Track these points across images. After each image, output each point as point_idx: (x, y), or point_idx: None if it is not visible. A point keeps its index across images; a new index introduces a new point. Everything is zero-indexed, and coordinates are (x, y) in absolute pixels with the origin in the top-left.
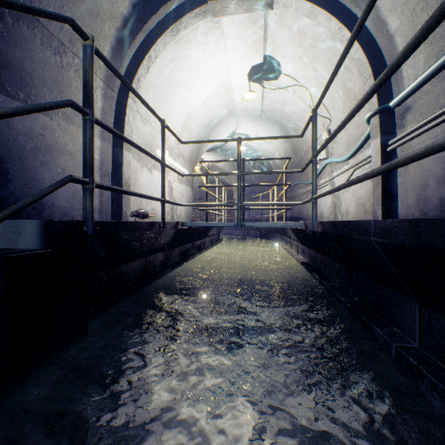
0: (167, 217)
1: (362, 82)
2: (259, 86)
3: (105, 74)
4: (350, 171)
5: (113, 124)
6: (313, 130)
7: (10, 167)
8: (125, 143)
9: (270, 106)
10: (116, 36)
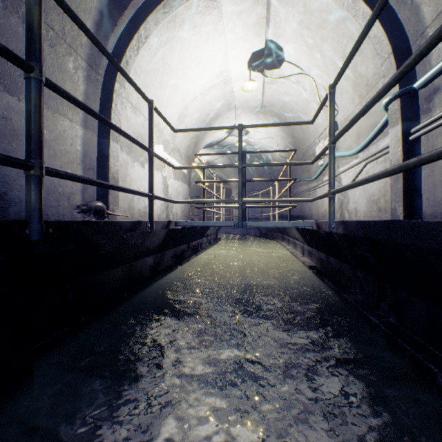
0: (162, 216)
1: (377, 65)
2: (260, 76)
3: (88, 54)
4: (360, 165)
5: (99, 112)
6: (331, 110)
7: None
8: (112, 133)
9: (271, 99)
10: (100, 9)
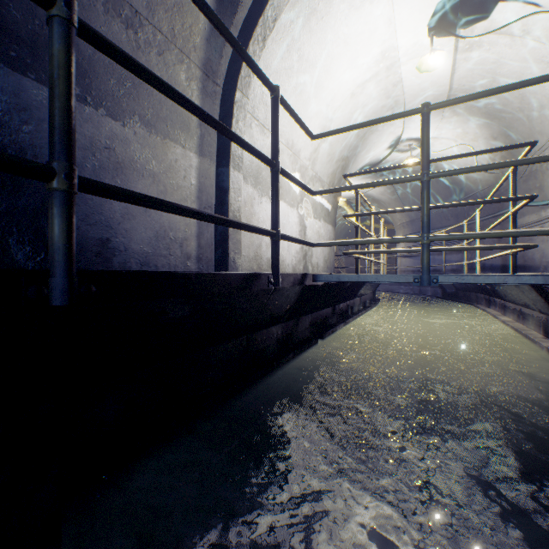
0: (298, 268)
1: None
2: (449, 42)
3: (202, 59)
4: None
5: (217, 134)
6: None
7: None
8: (232, 158)
9: (468, 78)
10: None
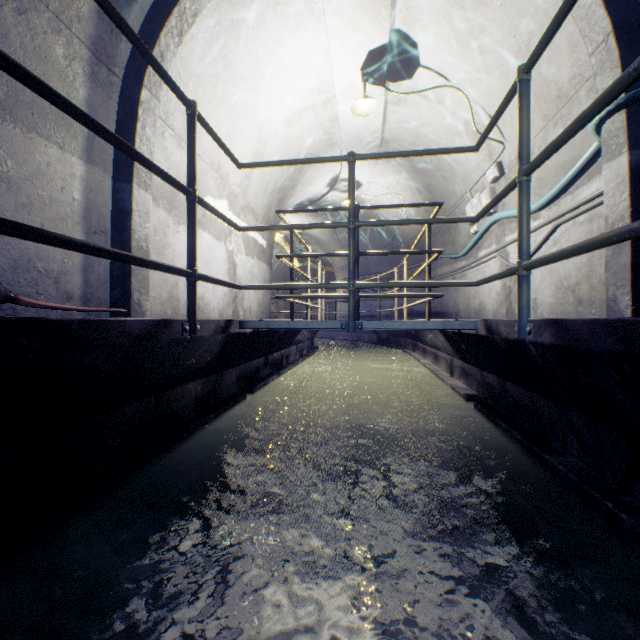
0: (227, 312)
1: (578, 60)
2: (380, 91)
3: (92, 35)
4: (544, 230)
5: None
6: (523, 113)
7: None
8: (137, 173)
9: (397, 130)
10: None
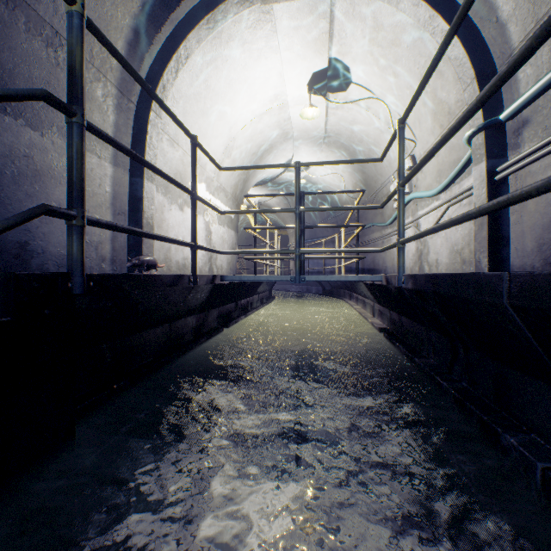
0: (204, 269)
1: (460, 90)
2: (323, 100)
3: (118, 78)
4: (442, 208)
5: (131, 146)
6: (400, 148)
7: None
8: (146, 171)
9: (337, 127)
10: (133, 27)
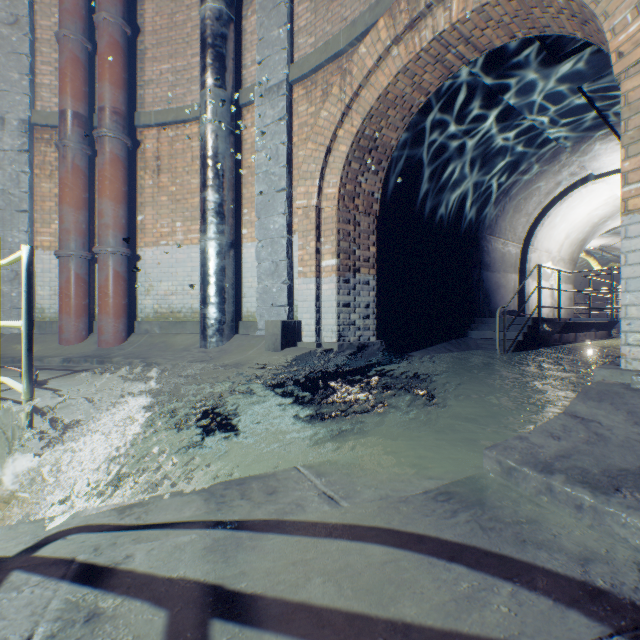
0: (549, 315)
1: None
2: None
3: (517, 240)
4: None
5: (518, 263)
6: None
7: (490, 298)
8: (526, 273)
9: None
10: (524, 220)
